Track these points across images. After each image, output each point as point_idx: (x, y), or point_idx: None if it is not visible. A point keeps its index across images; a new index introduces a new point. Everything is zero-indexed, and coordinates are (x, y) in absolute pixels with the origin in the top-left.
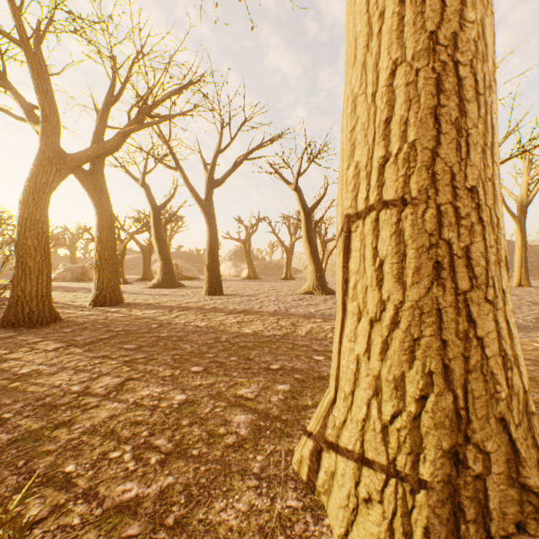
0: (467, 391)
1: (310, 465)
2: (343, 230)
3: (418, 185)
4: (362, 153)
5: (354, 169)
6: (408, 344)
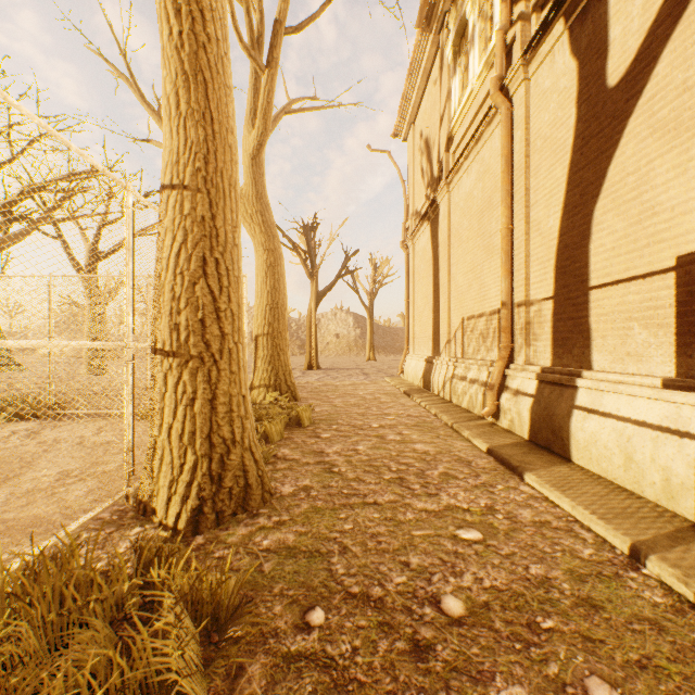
0: (279, 369)
1: None
2: (255, 338)
3: (271, 331)
4: (260, 321)
5: (258, 324)
6: (269, 362)
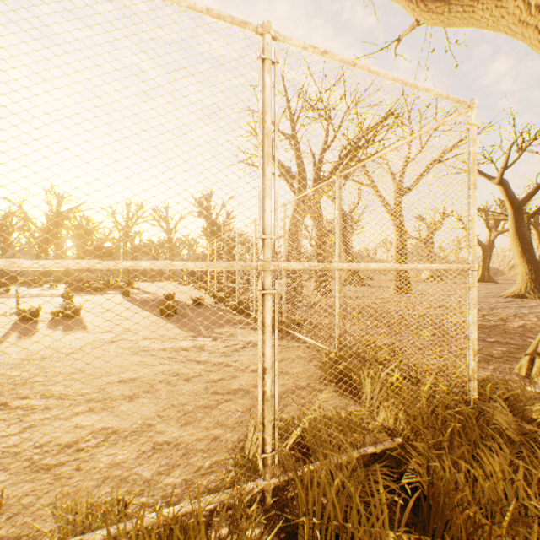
0: None
1: (526, 367)
2: None
3: None
4: None
5: None
6: None
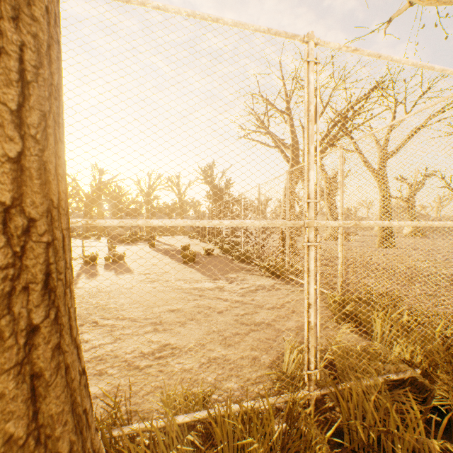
0: None
1: None
2: None
3: None
4: None
5: None
6: None
